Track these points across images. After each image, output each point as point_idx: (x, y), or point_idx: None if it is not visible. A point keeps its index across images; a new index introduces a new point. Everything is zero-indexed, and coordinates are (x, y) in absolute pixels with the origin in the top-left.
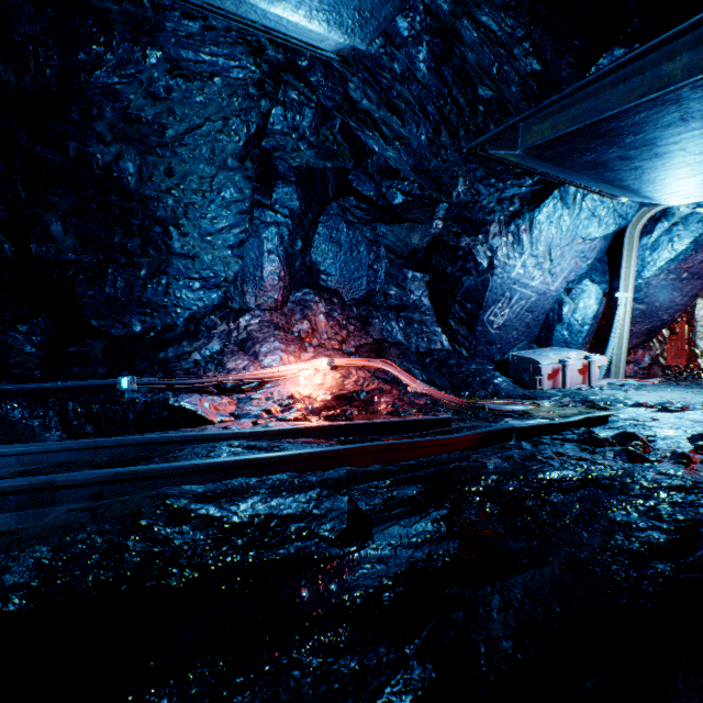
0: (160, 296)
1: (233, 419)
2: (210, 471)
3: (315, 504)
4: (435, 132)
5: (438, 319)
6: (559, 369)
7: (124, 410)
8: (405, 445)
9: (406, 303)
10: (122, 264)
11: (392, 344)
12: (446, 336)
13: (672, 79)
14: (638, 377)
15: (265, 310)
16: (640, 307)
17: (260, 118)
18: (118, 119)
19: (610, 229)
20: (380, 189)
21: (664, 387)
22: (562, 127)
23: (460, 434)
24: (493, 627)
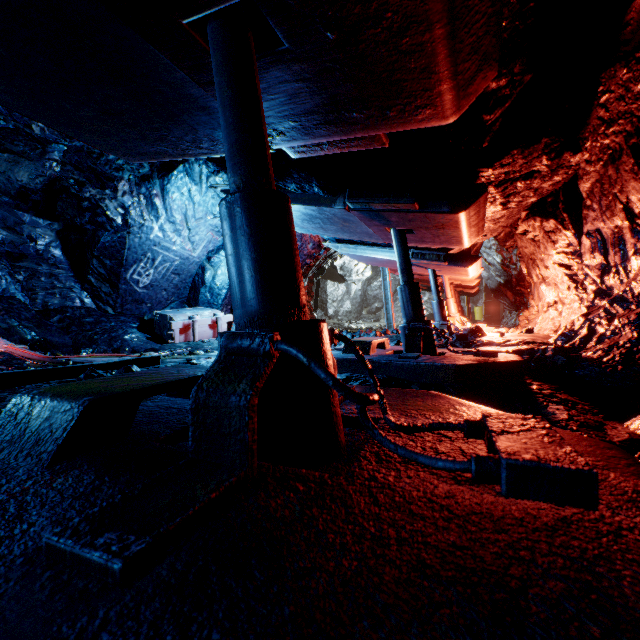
0: None
1: None
2: None
3: None
4: None
5: (77, 274)
6: (191, 325)
7: None
8: None
9: (25, 252)
10: None
11: None
12: (88, 293)
13: None
14: None
15: None
16: None
17: None
18: None
19: None
20: None
21: None
22: None
23: None
24: None
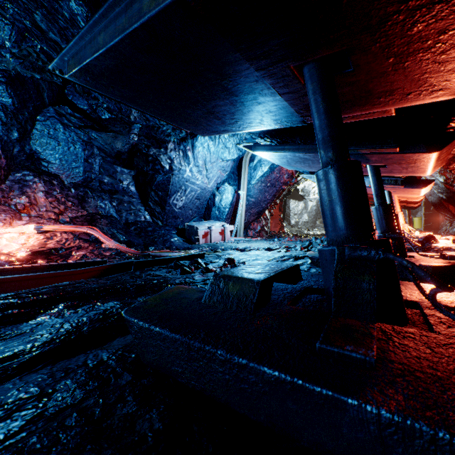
0: None
1: None
2: None
3: None
4: None
5: (142, 201)
6: (208, 232)
7: None
8: (26, 277)
9: (117, 189)
10: None
11: (104, 216)
12: (148, 212)
13: (101, 46)
14: (255, 237)
15: None
16: (252, 199)
17: None
18: None
19: (235, 156)
20: (91, 105)
21: (259, 241)
22: (77, 65)
23: (86, 268)
24: None
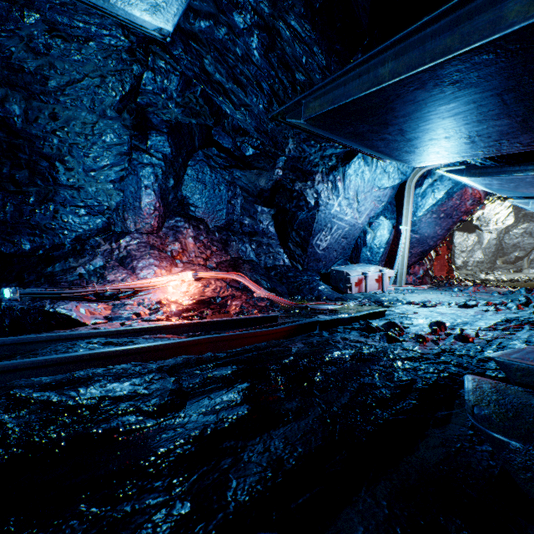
0: (48, 219)
1: (106, 321)
2: (60, 365)
3: (146, 386)
4: (269, 103)
5: (281, 242)
6: (363, 279)
7: (0, 316)
8: (233, 337)
9: (257, 230)
10: (11, 191)
11: (246, 261)
12: (287, 255)
13: (384, 79)
14: (416, 284)
15: (143, 233)
16: (416, 236)
17: (134, 79)
18: (1, 67)
19: (396, 181)
20: (236, 143)
21: (429, 290)
22: (326, 106)
23: (277, 327)
24: (249, 468)
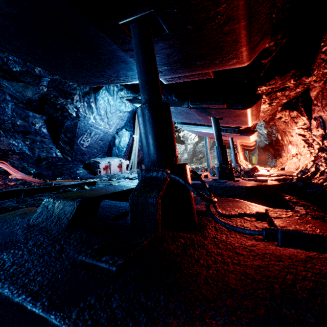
0: None
1: None
2: None
3: None
4: None
5: (54, 141)
6: (108, 166)
7: None
8: None
9: (30, 130)
10: None
11: (16, 152)
12: (59, 150)
13: None
14: None
15: None
16: None
17: None
18: None
19: (130, 109)
20: (2, 58)
21: None
22: None
23: None
24: None
